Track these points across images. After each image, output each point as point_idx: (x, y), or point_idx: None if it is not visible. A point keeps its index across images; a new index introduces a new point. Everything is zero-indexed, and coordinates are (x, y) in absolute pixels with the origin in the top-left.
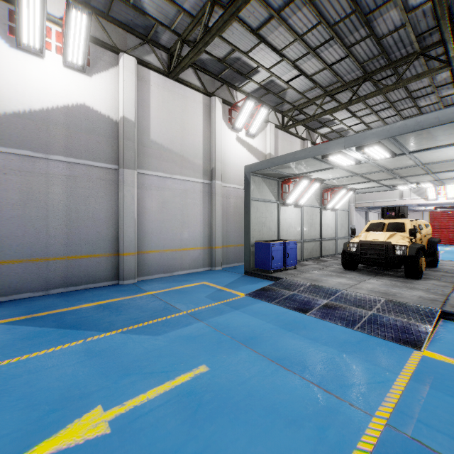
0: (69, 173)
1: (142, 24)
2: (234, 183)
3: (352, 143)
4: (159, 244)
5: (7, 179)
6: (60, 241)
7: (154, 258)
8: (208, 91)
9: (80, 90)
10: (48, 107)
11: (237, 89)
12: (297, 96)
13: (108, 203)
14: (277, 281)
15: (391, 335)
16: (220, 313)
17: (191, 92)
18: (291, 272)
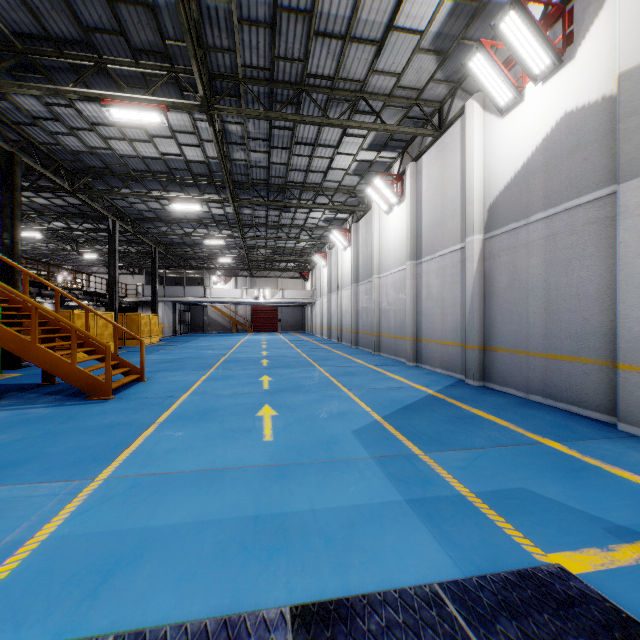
0: (547, 233)
1: None
2: None
3: None
4: None
5: (500, 261)
6: (539, 331)
7: None
8: None
9: (560, 97)
10: (528, 157)
11: None
12: None
13: (601, 265)
14: None
15: None
16: (395, 477)
17: None
18: None
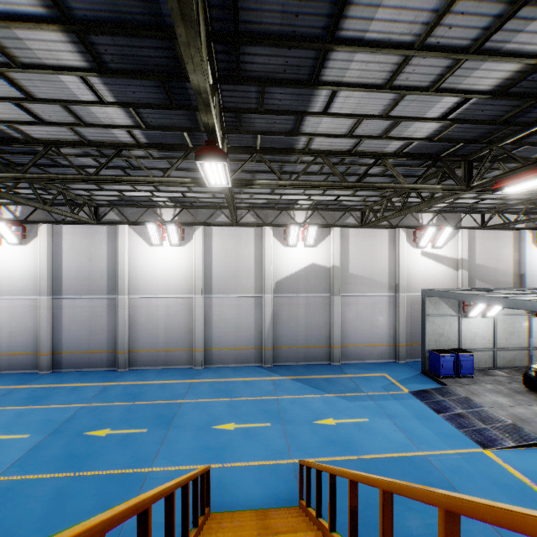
0: (306, 302)
1: (344, 206)
2: (419, 291)
3: (492, 303)
4: (354, 341)
5: (283, 308)
6: (303, 338)
7: (351, 350)
8: (392, 225)
9: (311, 256)
10: (298, 270)
11: (422, 211)
12: (492, 204)
13: (324, 316)
14: (439, 387)
15: (478, 439)
16: (384, 399)
17: (379, 231)
18: (462, 381)
